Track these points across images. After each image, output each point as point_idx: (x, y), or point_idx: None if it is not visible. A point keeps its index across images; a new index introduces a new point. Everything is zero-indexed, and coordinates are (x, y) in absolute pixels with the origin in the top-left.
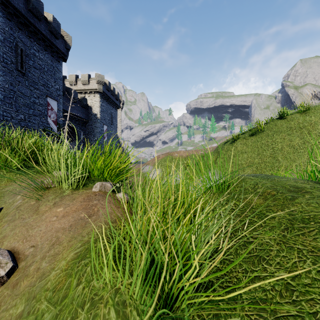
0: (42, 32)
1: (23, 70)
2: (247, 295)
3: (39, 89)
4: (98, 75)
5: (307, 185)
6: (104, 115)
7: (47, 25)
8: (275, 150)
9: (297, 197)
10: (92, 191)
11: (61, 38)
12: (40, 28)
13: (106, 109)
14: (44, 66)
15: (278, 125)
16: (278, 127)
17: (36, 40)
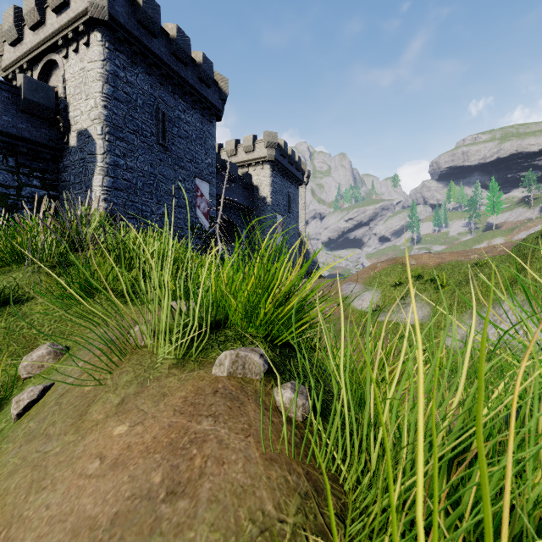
0: (189, 82)
1: (166, 143)
2: None
3: (185, 168)
4: (268, 133)
5: None
6: (277, 198)
7: (196, 70)
8: None
9: None
10: (211, 373)
11: (214, 85)
12: (186, 77)
13: (281, 188)
14: (191, 132)
15: None
16: None
17: (182, 96)
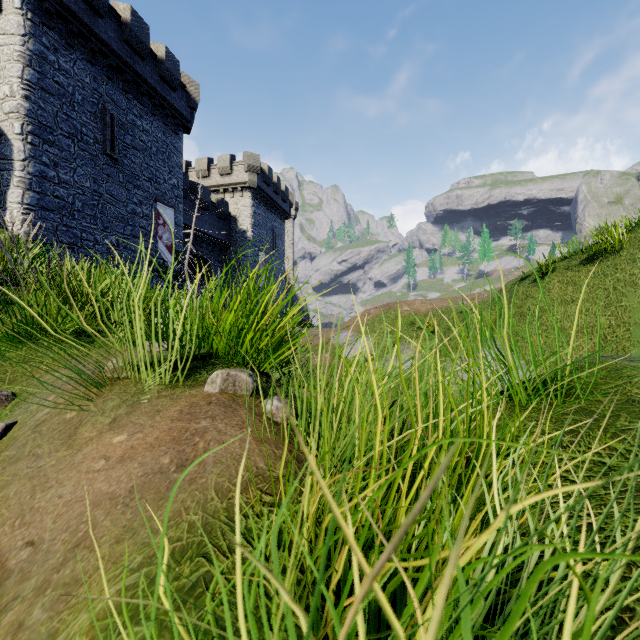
0: (148, 81)
1: (115, 154)
2: None
3: (143, 188)
4: (249, 154)
5: None
6: (259, 233)
7: (156, 67)
8: None
9: None
10: (203, 391)
11: (180, 88)
12: (143, 74)
13: (264, 221)
14: (151, 144)
15: None
16: None
17: (137, 97)
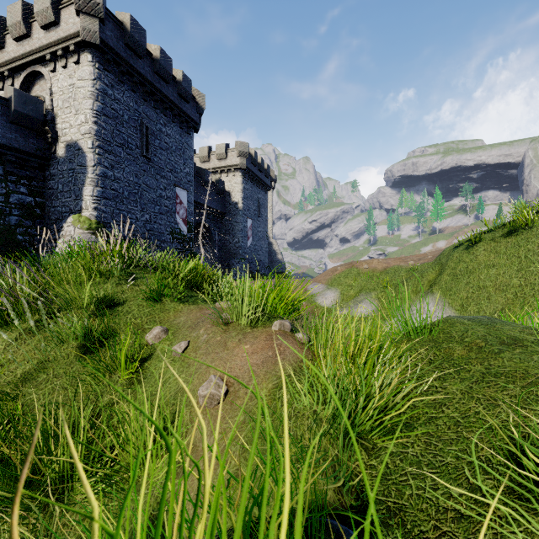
0: (170, 98)
1: (149, 155)
2: (422, 428)
3: (166, 177)
4: (240, 143)
5: (531, 337)
6: (248, 204)
7: (176, 87)
8: None
9: (504, 351)
10: (271, 329)
11: (192, 100)
12: (167, 94)
13: (251, 194)
14: (171, 144)
15: None
16: None
17: (163, 111)
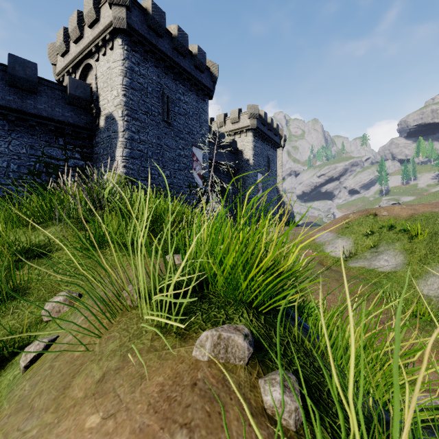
0: (187, 70)
1: (169, 120)
2: None
3: (184, 139)
4: (251, 106)
5: None
6: (258, 160)
7: (192, 60)
8: None
9: None
10: (191, 355)
11: (206, 70)
12: (185, 66)
13: (261, 151)
14: (189, 110)
15: None
16: None
17: (181, 82)
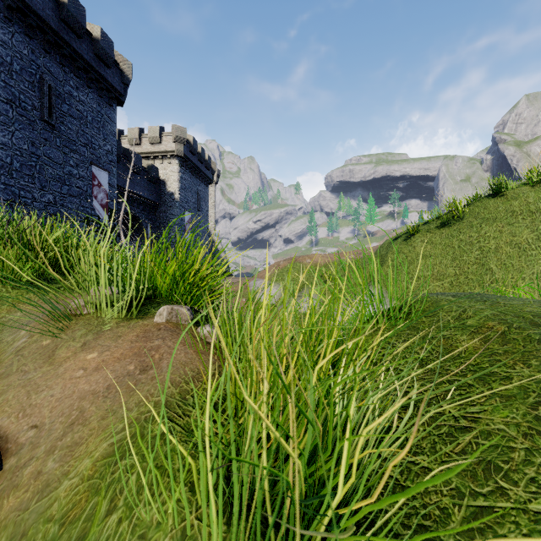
0: (84, 57)
1: (53, 121)
2: None
3: (79, 152)
4: (177, 127)
5: None
6: (186, 195)
7: (92, 45)
8: (485, 252)
9: None
10: (153, 322)
11: (114, 66)
12: (80, 50)
13: (190, 185)
14: (86, 113)
15: (489, 208)
16: (489, 211)
17: (74, 70)
